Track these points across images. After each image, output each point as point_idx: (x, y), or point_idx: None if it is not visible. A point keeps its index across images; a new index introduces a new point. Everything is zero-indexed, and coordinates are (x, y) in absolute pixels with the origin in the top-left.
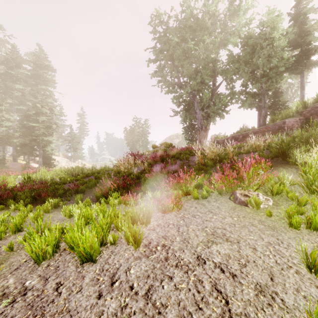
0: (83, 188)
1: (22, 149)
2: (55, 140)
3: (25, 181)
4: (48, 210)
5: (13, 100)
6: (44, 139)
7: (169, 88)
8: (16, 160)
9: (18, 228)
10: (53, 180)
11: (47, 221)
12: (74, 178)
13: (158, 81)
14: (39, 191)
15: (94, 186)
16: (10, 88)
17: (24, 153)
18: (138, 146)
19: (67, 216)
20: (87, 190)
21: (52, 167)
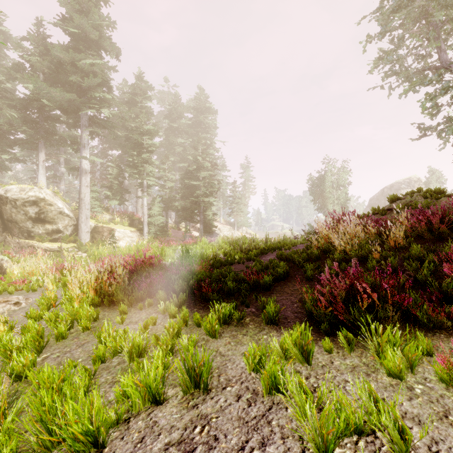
0: (268, 279)
1: (183, 214)
2: (216, 202)
3: (183, 256)
4: (213, 332)
5: (175, 156)
6: (205, 201)
7: (410, 82)
8: (178, 228)
9: (153, 395)
10: (217, 256)
11: (213, 373)
12: (244, 254)
13: (384, 75)
14: (198, 277)
15: (286, 276)
16: (172, 144)
17: (185, 219)
18: (332, 205)
19: (265, 388)
20: (272, 283)
21: (214, 236)
